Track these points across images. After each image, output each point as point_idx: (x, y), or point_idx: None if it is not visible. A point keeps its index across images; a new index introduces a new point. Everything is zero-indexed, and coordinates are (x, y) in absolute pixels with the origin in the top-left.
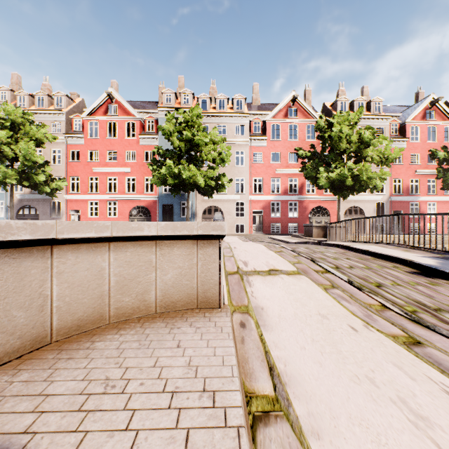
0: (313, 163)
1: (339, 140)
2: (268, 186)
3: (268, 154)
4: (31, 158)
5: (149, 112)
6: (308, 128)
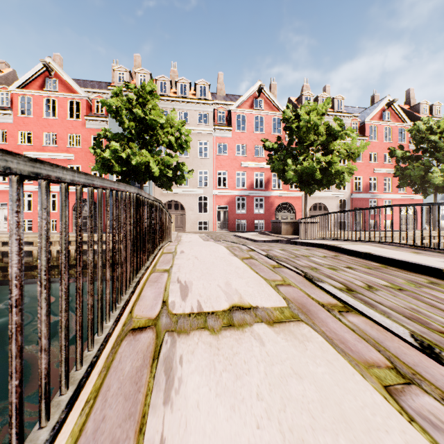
0: (281, 155)
1: (307, 131)
2: (233, 180)
3: (233, 146)
4: None
5: (100, 92)
6: (274, 121)
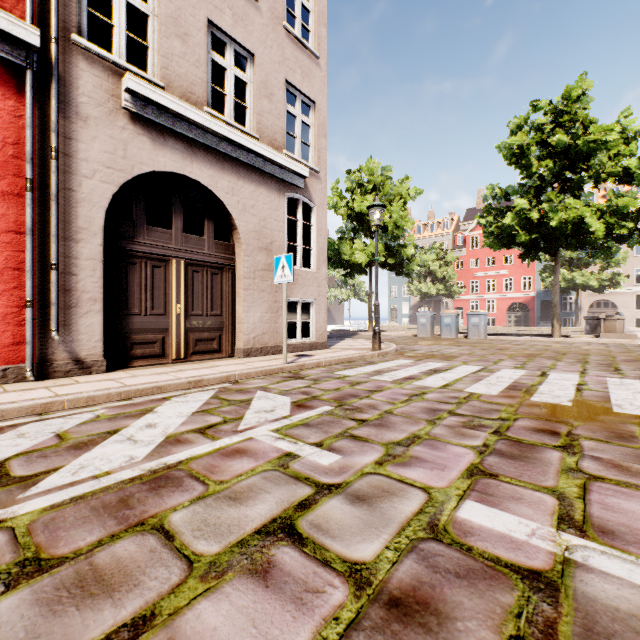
0: None
1: None
2: None
3: None
4: (452, 276)
5: None
6: None
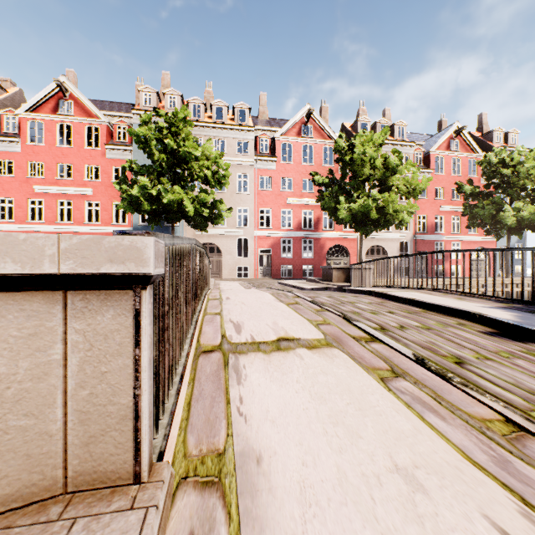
0: (332, 192)
1: (362, 165)
2: (278, 220)
3: (278, 180)
4: None
5: (122, 116)
6: (325, 151)
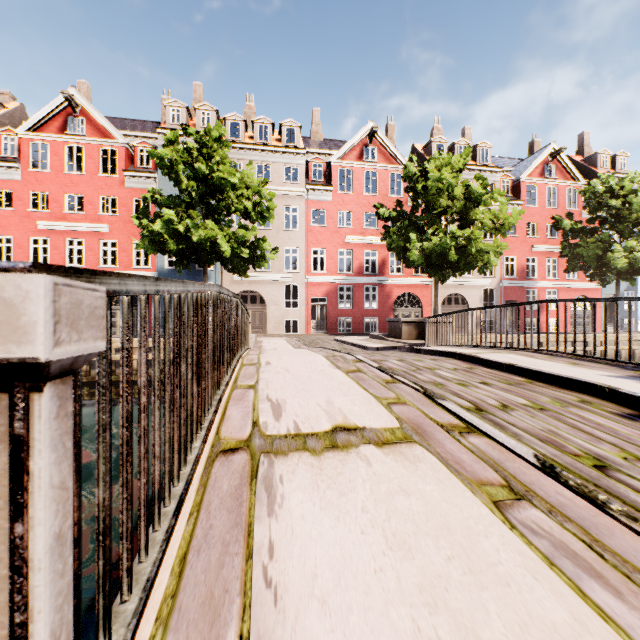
0: (401, 227)
1: (437, 194)
2: (334, 262)
3: (334, 214)
4: None
5: (144, 137)
6: (391, 178)
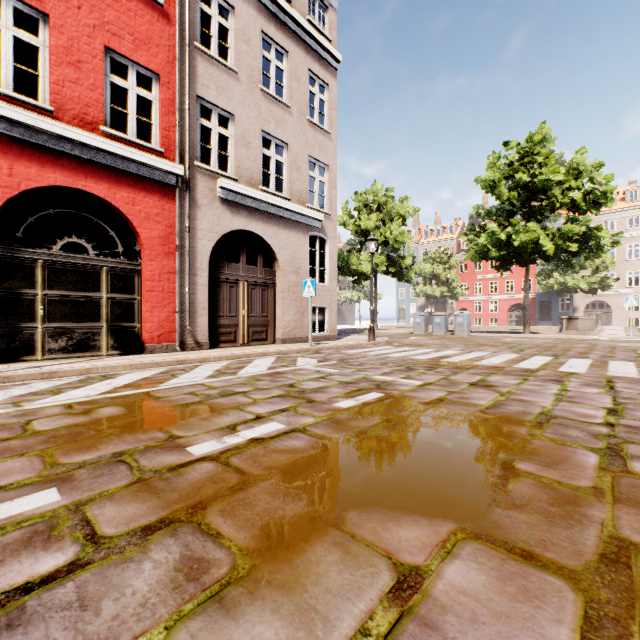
0: None
1: None
2: None
3: None
4: (455, 279)
5: None
6: None
